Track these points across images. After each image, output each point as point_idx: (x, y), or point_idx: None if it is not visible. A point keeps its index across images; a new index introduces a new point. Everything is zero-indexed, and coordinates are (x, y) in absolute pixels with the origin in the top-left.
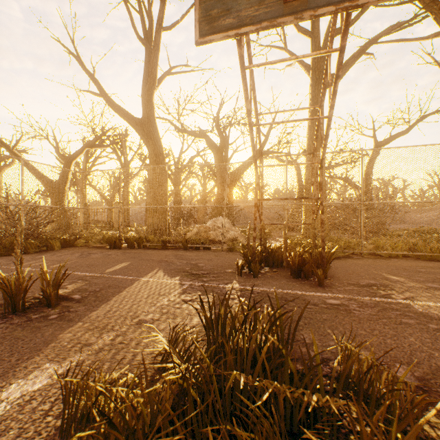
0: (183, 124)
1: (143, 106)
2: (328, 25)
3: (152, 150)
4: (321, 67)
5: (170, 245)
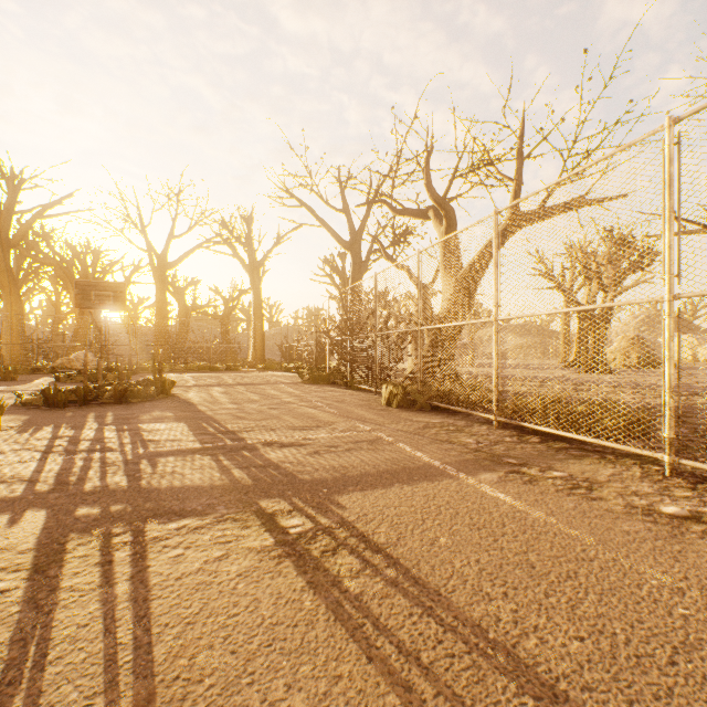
0: (34, 247)
1: None
2: (170, 231)
3: (11, 294)
4: (163, 258)
5: (39, 372)
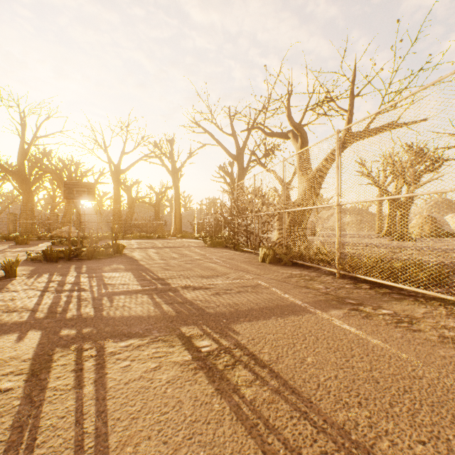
0: (40, 161)
1: (18, 165)
2: (122, 150)
3: (26, 190)
4: (118, 167)
5: (42, 239)
